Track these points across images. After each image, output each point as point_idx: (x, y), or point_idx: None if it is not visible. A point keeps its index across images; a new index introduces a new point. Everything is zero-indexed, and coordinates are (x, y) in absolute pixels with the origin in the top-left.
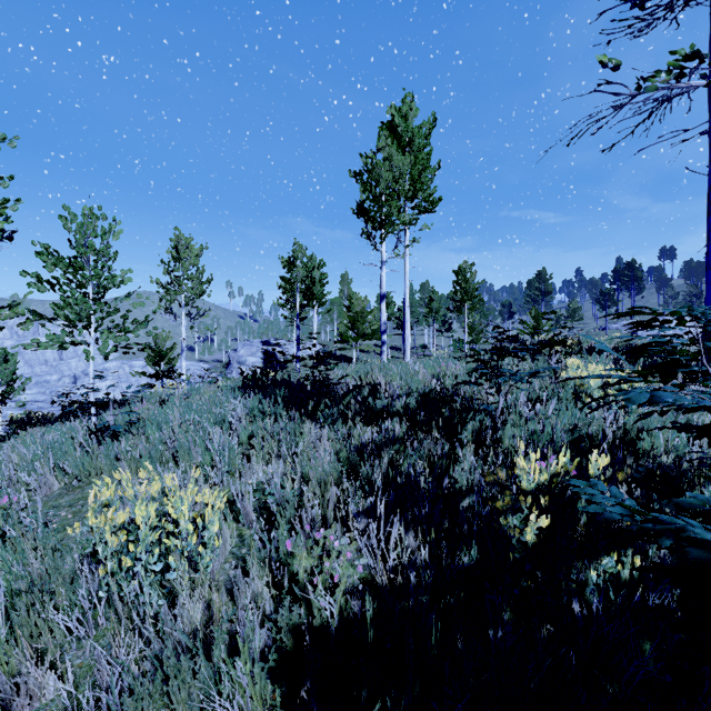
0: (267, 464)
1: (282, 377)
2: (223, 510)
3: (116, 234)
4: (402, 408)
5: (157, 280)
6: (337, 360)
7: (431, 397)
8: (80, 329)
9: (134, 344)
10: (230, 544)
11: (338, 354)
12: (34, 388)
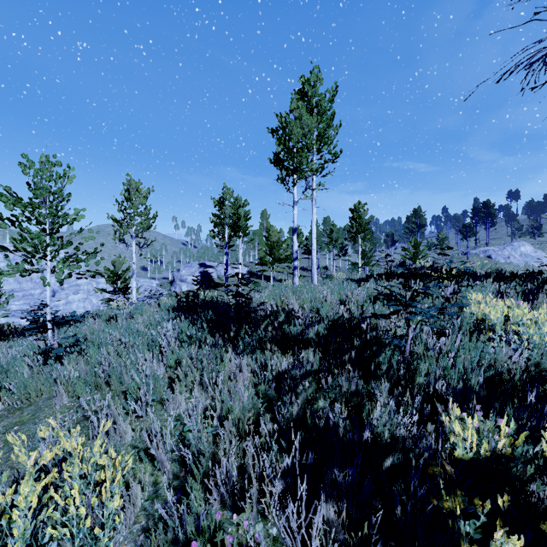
0: (190, 392)
1: (211, 298)
2: (140, 452)
3: (69, 179)
4: (315, 335)
5: (112, 216)
6: (258, 278)
7: (340, 323)
8: (38, 259)
9: (85, 272)
10: (143, 496)
11: (259, 274)
12: (22, 300)
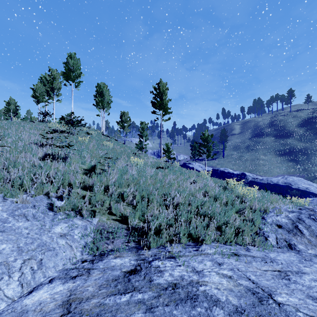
0: None
1: None
2: None
3: None
4: None
5: None
6: None
7: None
8: None
9: None
10: None
11: None
12: None
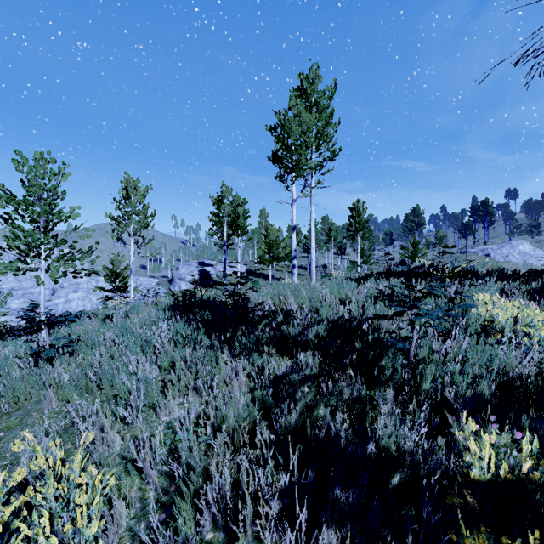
0: (183, 396)
1: (209, 297)
2: (128, 464)
3: (64, 176)
4: (314, 337)
5: (110, 215)
6: (257, 277)
7: (340, 323)
8: (32, 258)
9: (80, 271)
10: (129, 513)
11: (257, 272)
12: (21, 298)
